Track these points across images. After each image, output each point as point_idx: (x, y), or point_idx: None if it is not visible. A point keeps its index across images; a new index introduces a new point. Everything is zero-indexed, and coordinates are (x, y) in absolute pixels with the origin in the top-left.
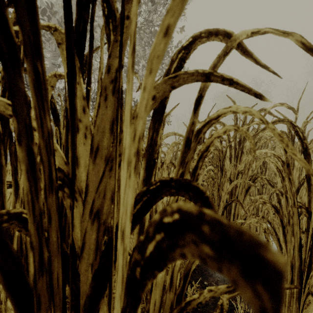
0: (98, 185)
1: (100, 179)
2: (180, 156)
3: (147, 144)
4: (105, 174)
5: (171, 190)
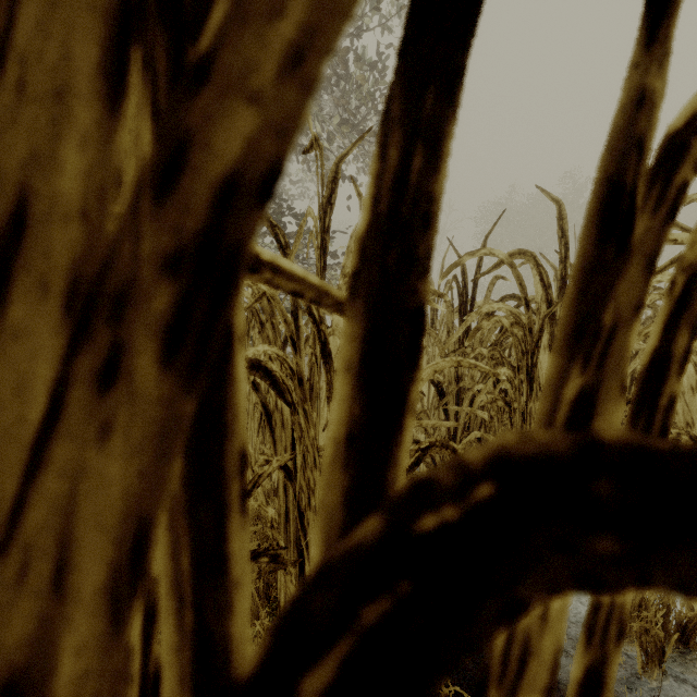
0: (17, 491)
1: (31, 444)
2: (568, 292)
3: (370, 214)
4: (66, 407)
5: (592, 538)
